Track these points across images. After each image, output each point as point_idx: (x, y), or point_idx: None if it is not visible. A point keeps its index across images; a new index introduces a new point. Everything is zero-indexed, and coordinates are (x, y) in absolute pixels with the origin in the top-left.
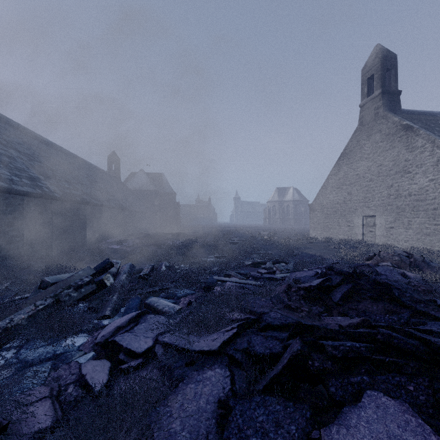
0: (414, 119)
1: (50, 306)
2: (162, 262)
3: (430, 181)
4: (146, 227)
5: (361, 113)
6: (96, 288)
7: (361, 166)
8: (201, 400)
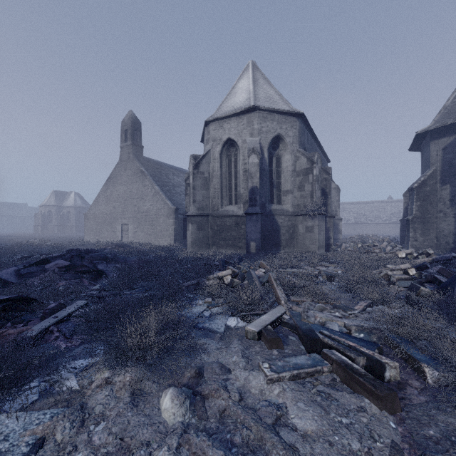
0: (149, 166)
1: None
2: None
3: (151, 205)
4: None
5: (121, 152)
6: None
7: (121, 189)
8: (9, 270)
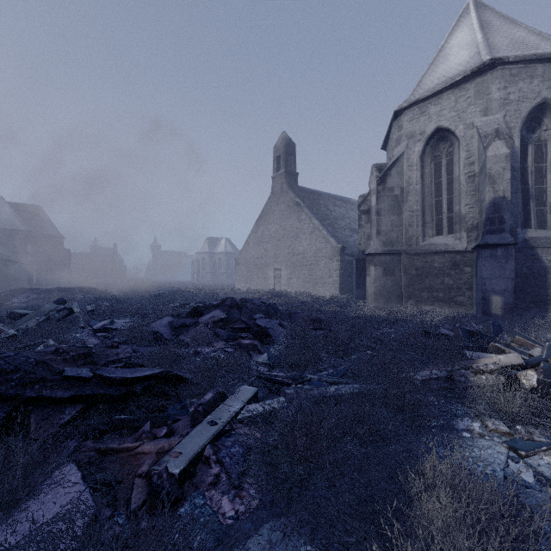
0: (305, 197)
1: (45, 321)
2: (102, 303)
3: (308, 245)
4: (18, 284)
5: (273, 184)
6: (66, 314)
7: (273, 228)
8: (163, 322)
